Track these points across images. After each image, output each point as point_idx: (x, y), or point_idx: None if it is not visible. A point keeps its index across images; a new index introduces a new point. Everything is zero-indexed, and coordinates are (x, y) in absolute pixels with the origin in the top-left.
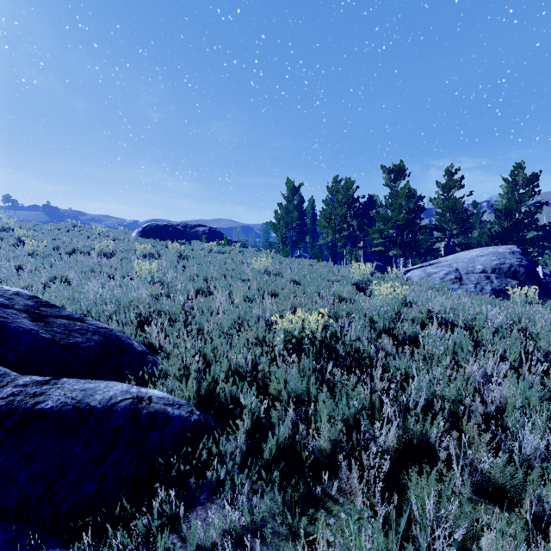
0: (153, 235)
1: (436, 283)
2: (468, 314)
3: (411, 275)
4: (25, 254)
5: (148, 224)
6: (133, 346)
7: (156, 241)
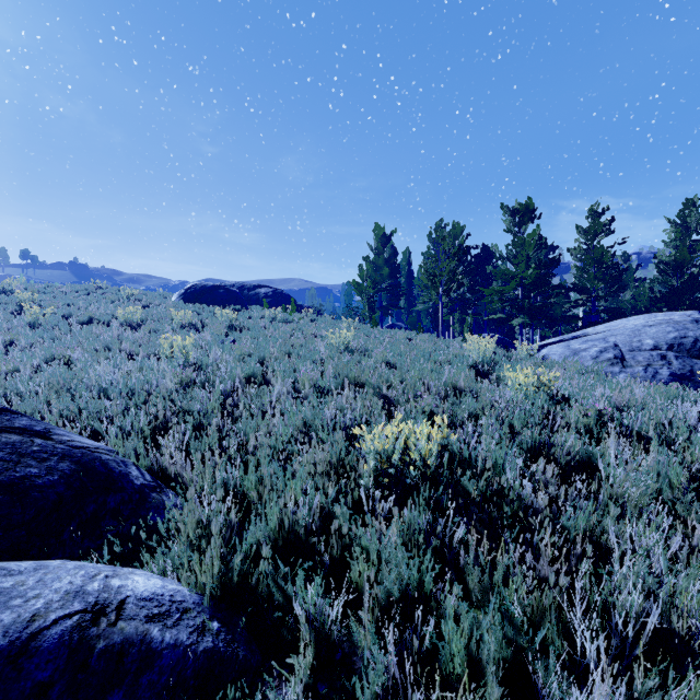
0: (199, 299)
1: (587, 365)
2: (656, 417)
3: (549, 352)
4: (25, 324)
5: (192, 284)
6: (128, 478)
7: (202, 307)
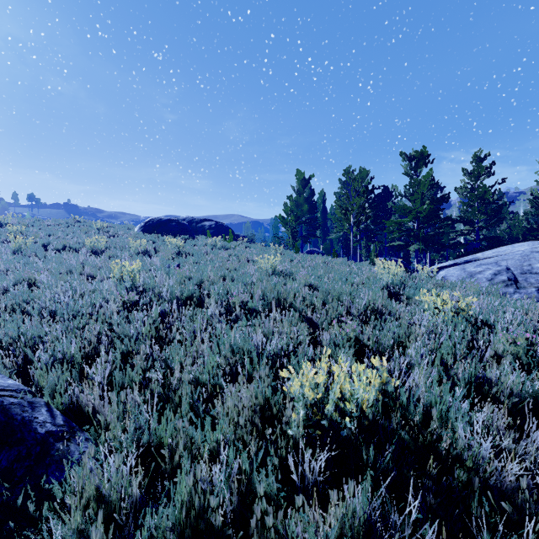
0: (156, 230)
1: (483, 286)
2: None
3: (447, 274)
4: (11, 251)
5: (151, 218)
6: (31, 425)
7: (158, 236)
